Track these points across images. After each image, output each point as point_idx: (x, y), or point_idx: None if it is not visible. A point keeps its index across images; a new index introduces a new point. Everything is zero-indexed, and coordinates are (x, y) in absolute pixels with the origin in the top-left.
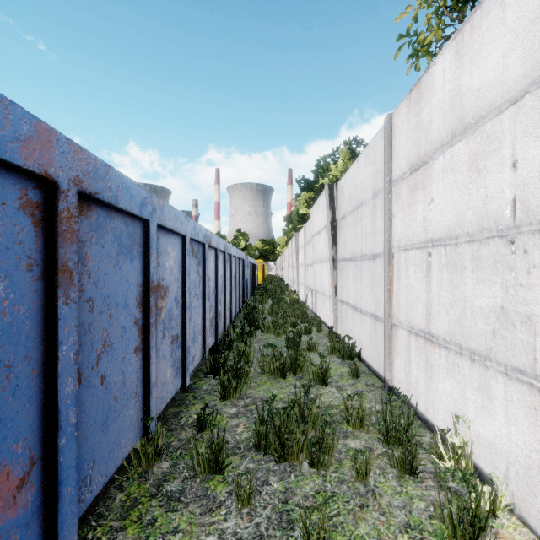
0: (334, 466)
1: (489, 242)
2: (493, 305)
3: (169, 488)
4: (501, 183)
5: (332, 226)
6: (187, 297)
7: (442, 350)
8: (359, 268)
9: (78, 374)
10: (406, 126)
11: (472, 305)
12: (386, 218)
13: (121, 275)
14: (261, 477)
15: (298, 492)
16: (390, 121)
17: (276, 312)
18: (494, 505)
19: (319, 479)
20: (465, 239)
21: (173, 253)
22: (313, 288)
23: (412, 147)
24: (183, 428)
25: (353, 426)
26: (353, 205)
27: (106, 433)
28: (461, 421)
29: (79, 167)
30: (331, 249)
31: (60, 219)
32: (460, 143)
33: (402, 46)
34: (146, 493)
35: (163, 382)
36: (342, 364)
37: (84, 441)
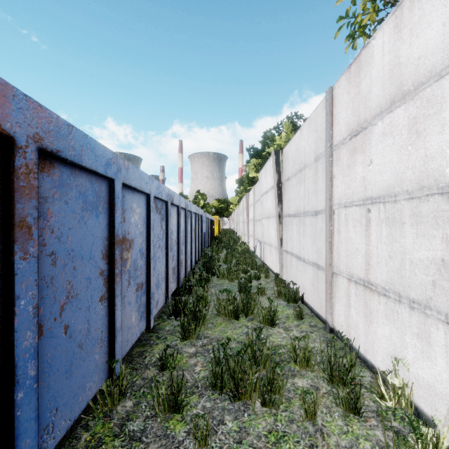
0: (284, 405)
1: (429, 199)
2: (433, 258)
3: (131, 428)
4: (442, 144)
5: (278, 187)
6: (151, 249)
7: (381, 297)
8: (302, 223)
9: (40, 326)
10: (346, 96)
11: (411, 257)
12: (328, 178)
13: (86, 230)
14: (217, 416)
15: (251, 431)
16: (331, 93)
17: (230, 260)
18: (437, 447)
19: (270, 418)
20: (404, 196)
21: (138, 210)
22: (261, 240)
23: (351, 115)
24: (147, 367)
25: (300, 366)
26: (296, 168)
27: (70, 379)
28: (401, 363)
29: (39, 124)
30: (277, 206)
31: (17, 175)
32: (399, 108)
33: (342, 27)
34: (110, 432)
35: (128, 326)
36: (288, 306)
37: (46, 390)
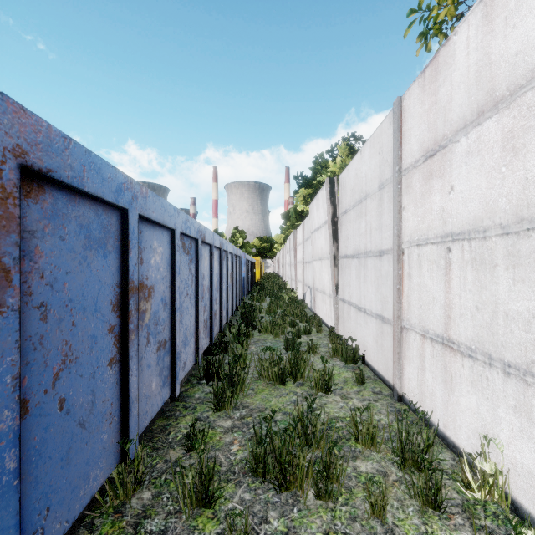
0: (344, 496)
1: (531, 234)
2: None
3: (148, 528)
4: None
5: (332, 222)
6: (177, 297)
7: (465, 359)
8: (362, 266)
9: (24, 401)
10: (419, 108)
11: (506, 308)
12: (395, 210)
13: (90, 274)
14: (258, 511)
15: (302, 533)
16: (399, 104)
17: (274, 311)
18: None
19: (327, 515)
20: (496, 231)
21: (160, 249)
22: (312, 286)
23: (426, 130)
24: (170, 446)
25: (363, 445)
26: (355, 199)
27: (68, 468)
28: (492, 443)
29: (22, 134)
30: (331, 245)
31: None
32: (489, 120)
33: (413, 23)
34: (121, 534)
35: (147, 395)
36: (346, 368)
37: (33, 486)
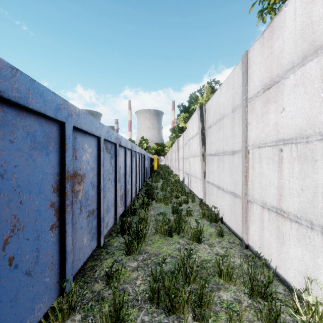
0: (212, 318)
1: None
2: None
3: None
4: None
5: (201, 133)
6: (101, 181)
7: (293, 223)
8: (221, 160)
9: None
10: (259, 57)
11: None
12: (243, 125)
13: (35, 167)
14: None
15: None
16: (246, 56)
17: (165, 188)
18: None
19: None
20: (316, 137)
21: (89, 149)
22: (188, 173)
23: (265, 72)
24: (96, 280)
25: (224, 280)
26: (216, 118)
27: (16, 307)
28: (313, 282)
29: None
30: (201, 148)
31: None
32: (311, 61)
33: (255, 3)
34: None
35: (80, 247)
36: (210, 225)
37: None
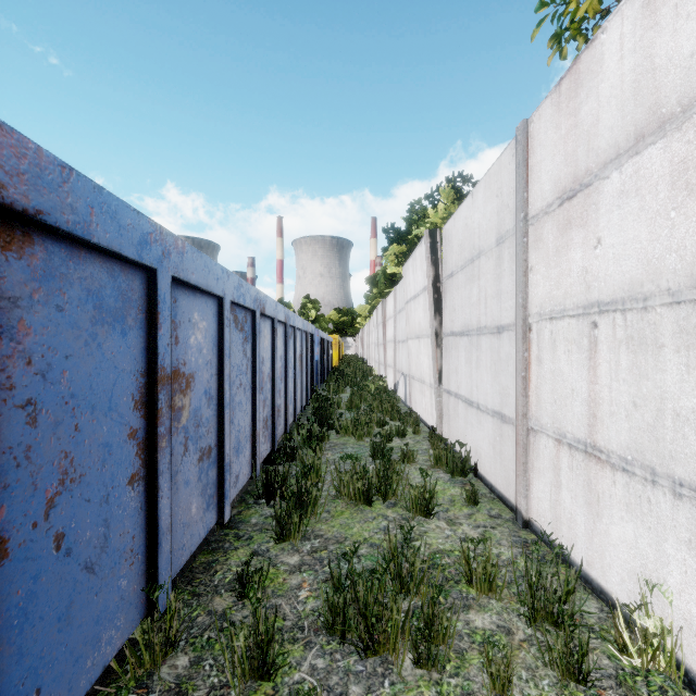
0: (453, 663)
1: None
2: None
3: None
4: None
5: (434, 288)
6: (226, 389)
7: (618, 474)
8: (474, 346)
9: (1, 540)
10: (552, 134)
11: (676, 405)
12: (520, 272)
13: (102, 358)
14: (335, 685)
15: None
16: (525, 129)
17: (356, 405)
18: None
19: (430, 691)
20: (662, 299)
21: (202, 323)
22: (406, 373)
23: (562, 164)
24: (217, 591)
25: (478, 590)
26: (465, 257)
27: (68, 631)
28: (656, 590)
29: None
30: (433, 319)
31: None
32: (652, 146)
33: (544, 21)
34: None
35: (184, 522)
36: (452, 482)
37: (16, 660)
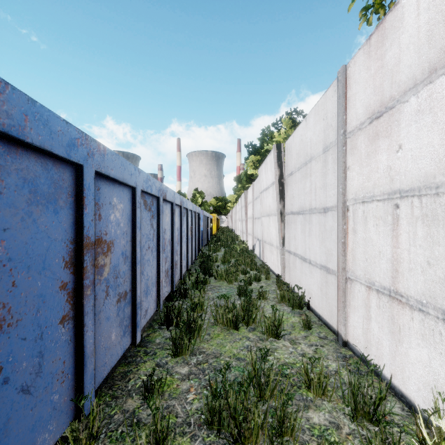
0: None
1: None
2: None
3: None
4: None
5: (279, 182)
6: (138, 251)
7: (415, 313)
8: (307, 221)
9: None
10: (364, 73)
11: None
12: (340, 170)
13: (37, 230)
14: None
15: None
16: (344, 72)
17: (228, 260)
18: None
19: None
20: None
21: (120, 205)
22: (260, 239)
23: (372, 94)
24: (129, 394)
25: (315, 394)
26: (301, 162)
27: (6, 441)
28: None
29: None
30: (278, 203)
31: None
32: (443, 76)
33: None
34: None
35: (106, 347)
36: (292, 313)
37: None
